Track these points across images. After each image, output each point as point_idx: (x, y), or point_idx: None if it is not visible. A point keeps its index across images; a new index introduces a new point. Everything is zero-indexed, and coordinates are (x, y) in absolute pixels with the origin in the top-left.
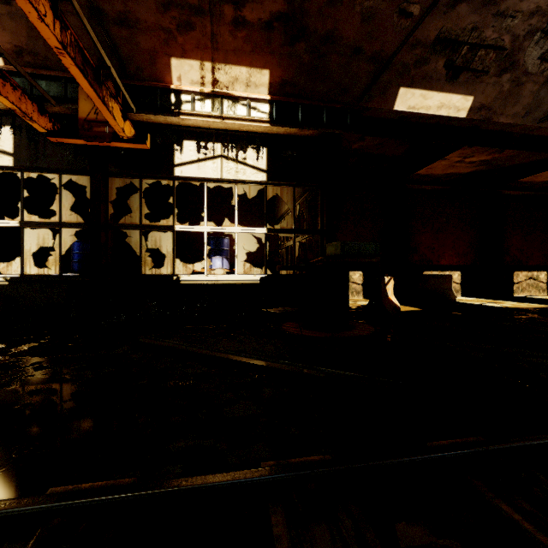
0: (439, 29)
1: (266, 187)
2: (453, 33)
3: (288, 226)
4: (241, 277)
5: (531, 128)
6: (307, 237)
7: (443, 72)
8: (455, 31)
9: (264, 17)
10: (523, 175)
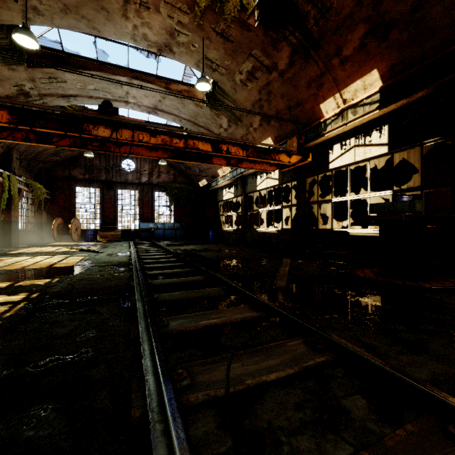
0: None
1: (392, 155)
2: None
3: None
4: (366, 231)
5: None
6: None
7: None
8: None
9: (356, 45)
10: None
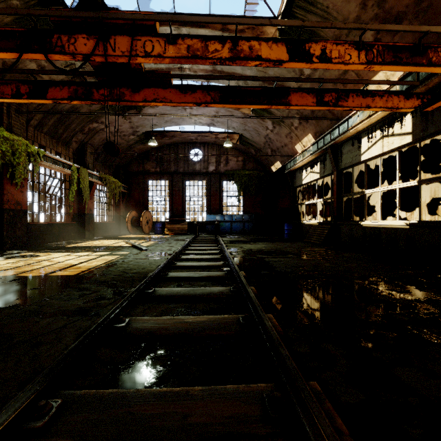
0: None
1: None
2: None
3: None
4: None
5: None
6: None
7: None
8: None
9: None
10: None
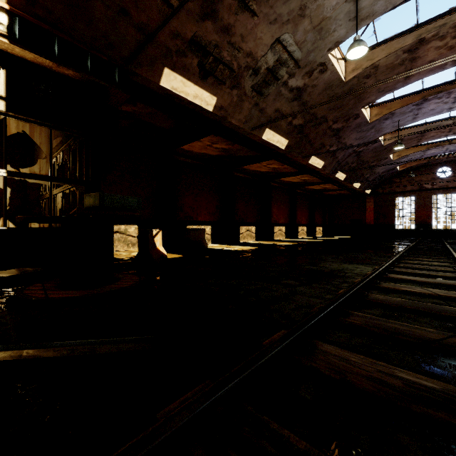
0: (194, 32)
1: (6, 118)
2: (203, 42)
3: (53, 175)
4: None
5: (248, 132)
6: (71, 188)
7: (197, 69)
8: (204, 40)
9: None
10: (244, 164)
